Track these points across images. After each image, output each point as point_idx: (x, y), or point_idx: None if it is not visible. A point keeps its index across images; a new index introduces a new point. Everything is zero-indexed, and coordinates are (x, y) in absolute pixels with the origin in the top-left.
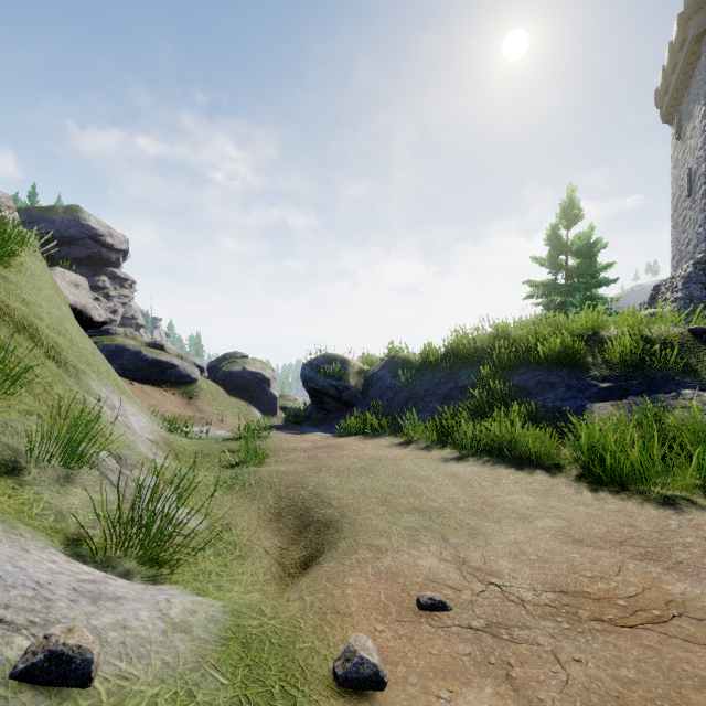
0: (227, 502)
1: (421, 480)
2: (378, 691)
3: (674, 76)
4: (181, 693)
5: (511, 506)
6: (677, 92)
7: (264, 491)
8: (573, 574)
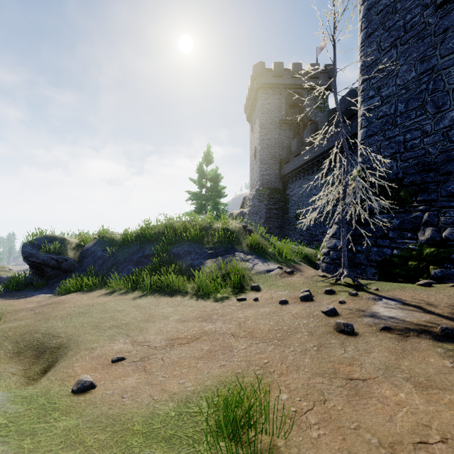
0: None
1: (119, 311)
2: (93, 389)
3: (250, 102)
4: (0, 413)
5: (162, 314)
6: (251, 109)
7: (1, 342)
8: (177, 333)
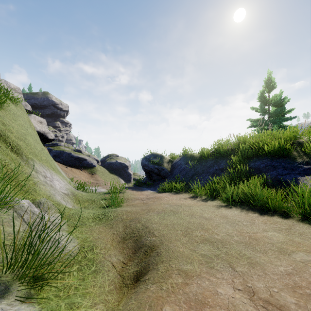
0: (96, 229)
1: (206, 219)
2: None
3: None
4: None
5: (269, 241)
6: None
7: (117, 223)
8: None
